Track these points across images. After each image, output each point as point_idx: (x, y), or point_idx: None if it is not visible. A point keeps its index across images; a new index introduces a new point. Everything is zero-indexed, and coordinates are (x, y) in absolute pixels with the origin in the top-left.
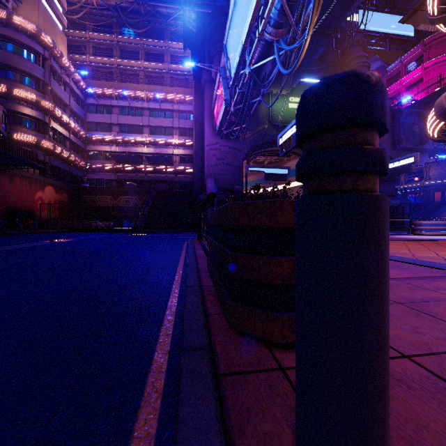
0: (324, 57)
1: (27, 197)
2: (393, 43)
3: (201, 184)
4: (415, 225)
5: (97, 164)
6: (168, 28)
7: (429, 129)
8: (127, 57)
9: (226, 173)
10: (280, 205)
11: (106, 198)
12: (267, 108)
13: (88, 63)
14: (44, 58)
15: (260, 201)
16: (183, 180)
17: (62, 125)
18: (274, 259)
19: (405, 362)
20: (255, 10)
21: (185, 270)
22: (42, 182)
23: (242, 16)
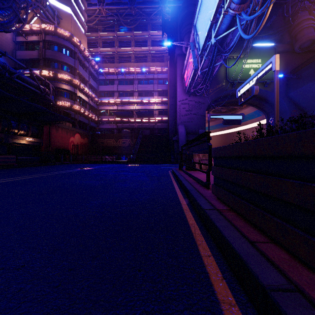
0: (272, 25)
1: (65, 141)
2: None
3: (174, 129)
4: None
5: (105, 119)
6: (150, 22)
7: None
8: (123, 46)
9: (193, 120)
10: None
11: (110, 141)
12: (225, 70)
13: (99, 53)
14: (74, 53)
15: None
16: (161, 127)
17: (84, 94)
18: None
19: None
20: None
21: (183, 193)
22: (73, 131)
23: None
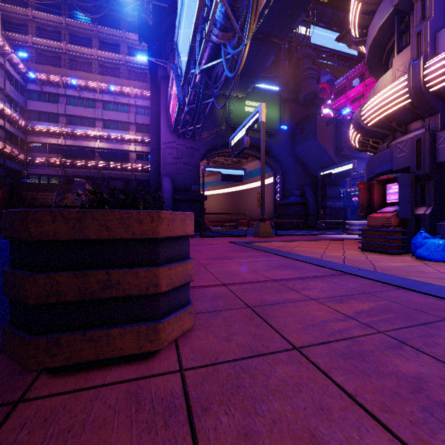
0: (279, 65)
1: None
2: (340, 59)
3: (157, 183)
4: (348, 225)
5: (40, 158)
6: (125, 17)
7: (351, 139)
8: (78, 43)
9: (183, 172)
10: (34, 215)
11: (50, 196)
12: (225, 110)
13: (31, 44)
14: None
15: (20, 210)
16: (141, 178)
17: None
18: (27, 276)
19: (173, 377)
20: (199, 10)
21: None
22: None
23: (189, 14)
